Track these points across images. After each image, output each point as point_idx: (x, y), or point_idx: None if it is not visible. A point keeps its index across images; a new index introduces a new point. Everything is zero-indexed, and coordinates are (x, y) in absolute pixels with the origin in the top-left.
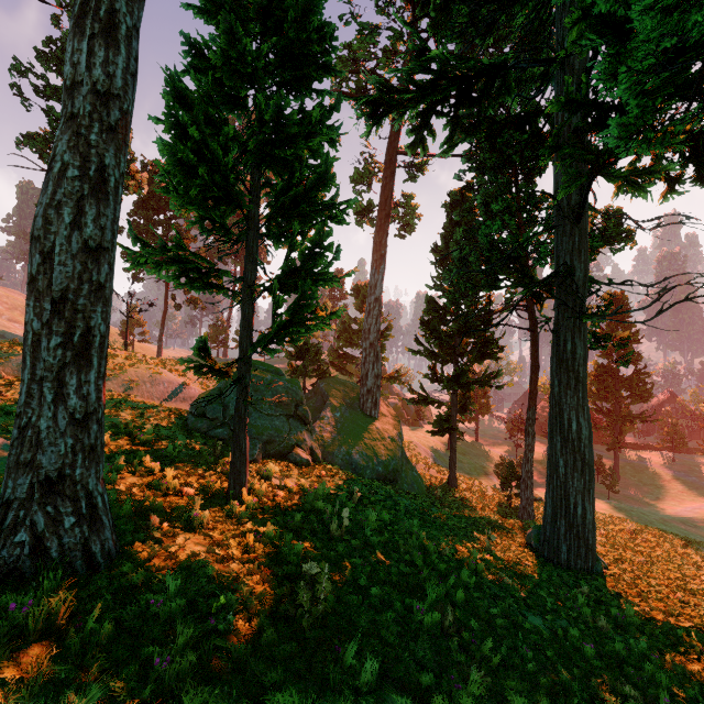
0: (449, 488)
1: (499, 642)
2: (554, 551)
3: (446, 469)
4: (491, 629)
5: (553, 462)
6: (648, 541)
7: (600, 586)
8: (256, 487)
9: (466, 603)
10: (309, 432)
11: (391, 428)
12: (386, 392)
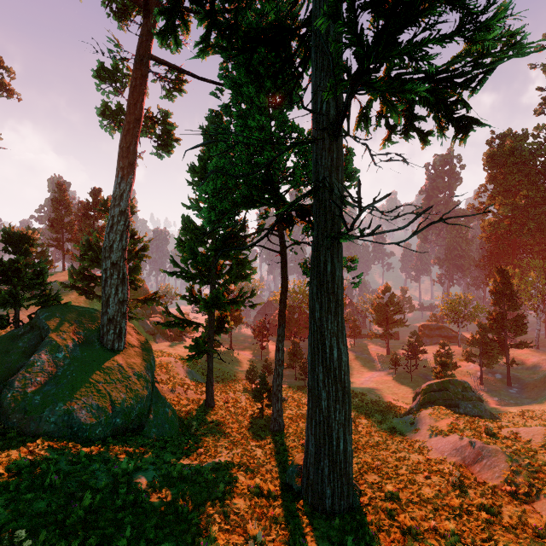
0: (206, 412)
1: None
2: (319, 497)
3: (204, 384)
4: None
5: (316, 395)
6: (365, 426)
7: (369, 538)
8: None
9: None
10: None
11: (139, 361)
12: (148, 311)
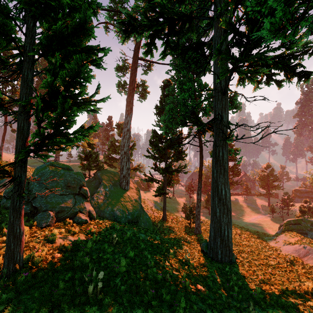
0: (163, 222)
1: None
2: (215, 254)
3: (161, 211)
4: None
5: (214, 210)
6: (246, 238)
7: (237, 271)
8: (36, 255)
9: None
10: (88, 202)
11: (135, 194)
12: (133, 175)
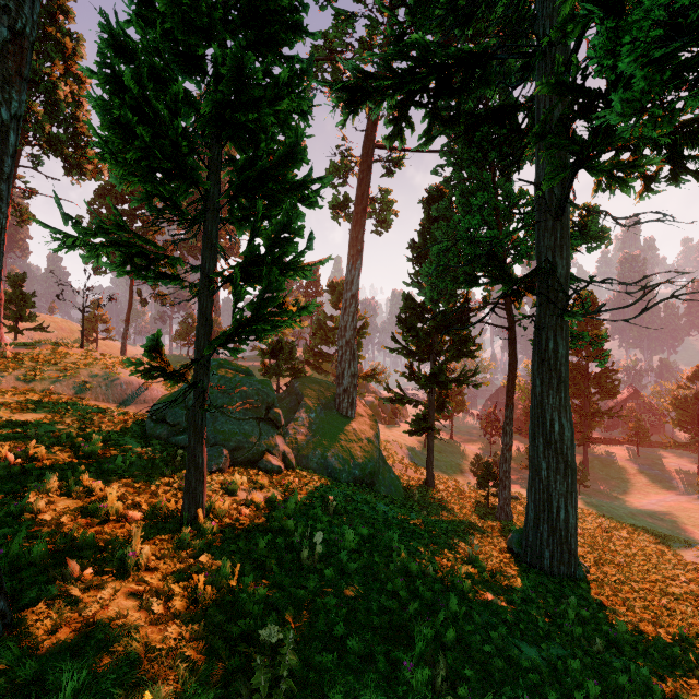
0: (426, 489)
1: (498, 692)
2: (537, 557)
3: (422, 468)
4: (486, 673)
5: (536, 465)
6: (623, 539)
7: (584, 594)
8: (218, 506)
9: (457, 640)
10: (282, 436)
11: (367, 429)
12: (362, 390)
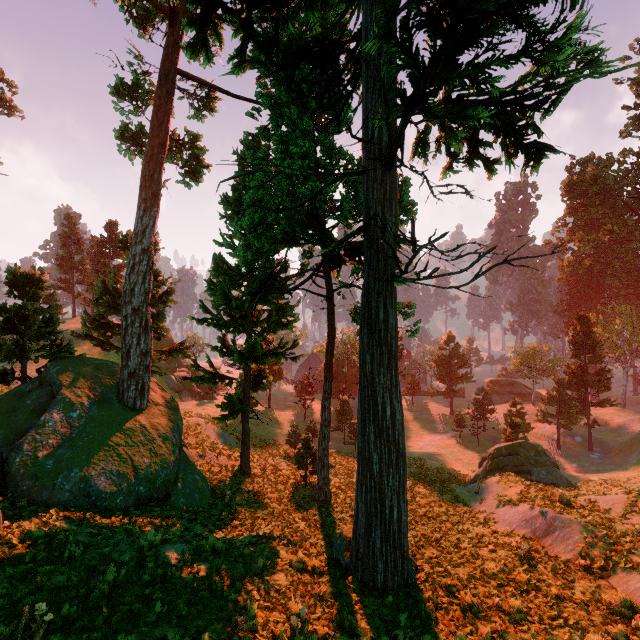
0: (241, 480)
1: None
2: (370, 572)
3: (238, 448)
4: None
5: (366, 457)
6: (424, 496)
7: (425, 617)
8: None
9: None
10: None
11: (164, 421)
12: (173, 365)
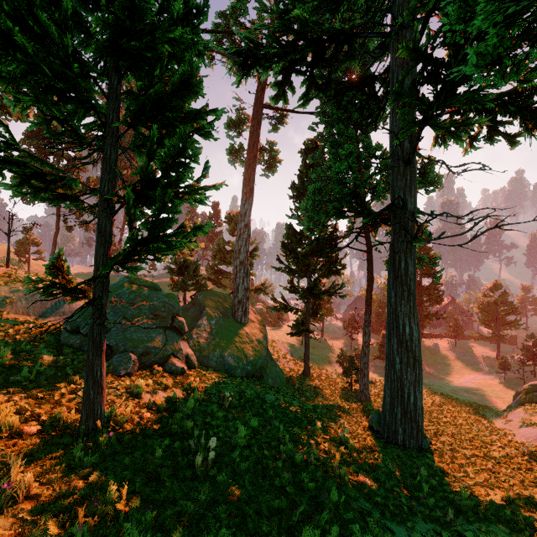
0: (304, 378)
1: None
2: (393, 433)
3: (300, 361)
4: None
5: (391, 359)
6: (451, 412)
7: (430, 463)
8: (119, 412)
9: (339, 532)
10: (185, 341)
11: (258, 332)
12: (254, 300)
